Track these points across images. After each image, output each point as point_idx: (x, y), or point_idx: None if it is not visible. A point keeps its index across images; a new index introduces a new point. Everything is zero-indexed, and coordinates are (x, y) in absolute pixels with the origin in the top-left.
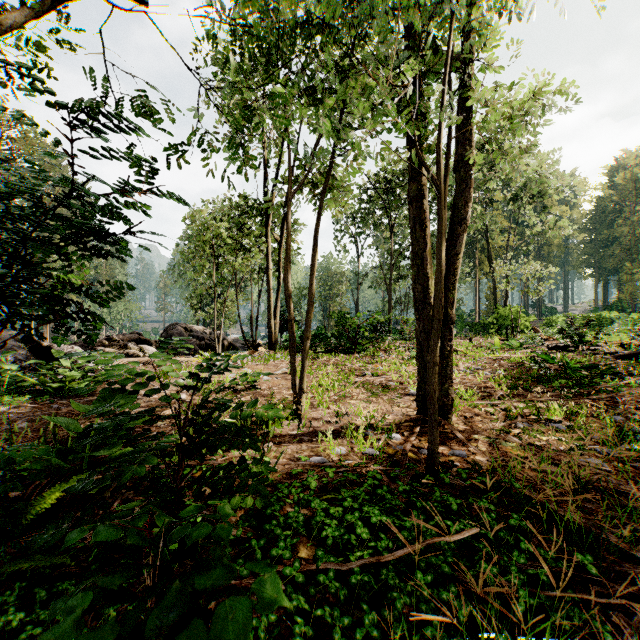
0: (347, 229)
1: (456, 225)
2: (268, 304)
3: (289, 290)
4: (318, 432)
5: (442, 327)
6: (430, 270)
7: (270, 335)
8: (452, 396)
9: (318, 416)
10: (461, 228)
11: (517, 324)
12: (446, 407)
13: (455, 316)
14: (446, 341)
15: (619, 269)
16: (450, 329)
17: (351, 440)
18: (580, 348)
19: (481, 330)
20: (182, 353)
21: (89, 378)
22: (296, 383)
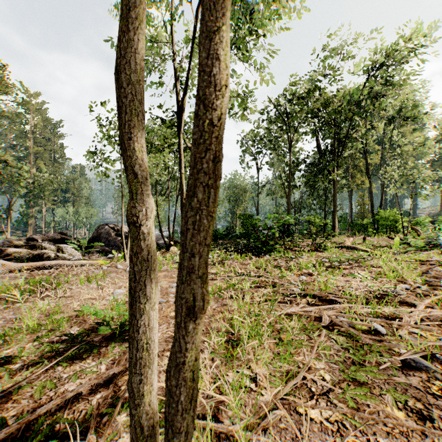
0: (250, 150)
1: None
2: (182, 206)
3: (131, 109)
4: None
5: None
6: None
7: None
8: None
9: None
10: None
11: (395, 224)
12: None
13: None
14: None
15: None
16: None
17: None
18: None
19: (361, 229)
20: (107, 250)
21: None
22: None
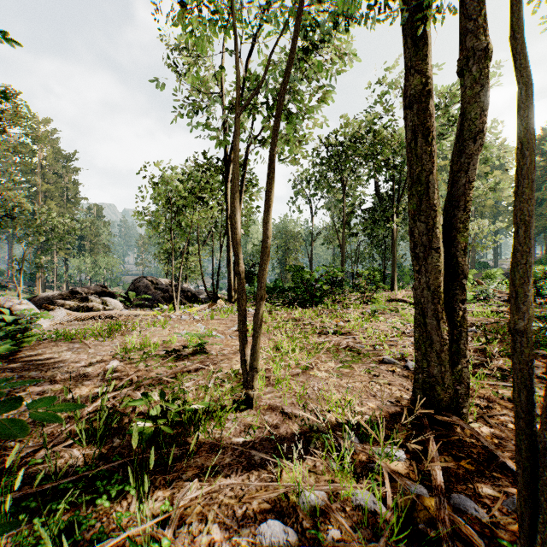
0: (302, 192)
1: (467, 141)
2: (228, 258)
3: (237, 233)
4: (276, 440)
5: (450, 283)
6: (437, 201)
7: (230, 288)
8: (468, 382)
9: (276, 402)
10: (475, 145)
11: None
12: (460, 398)
13: (467, 267)
14: (457, 302)
15: (546, 228)
16: (462, 286)
17: (328, 462)
18: (536, 301)
19: None
20: (147, 305)
21: (10, 340)
22: (246, 358)
